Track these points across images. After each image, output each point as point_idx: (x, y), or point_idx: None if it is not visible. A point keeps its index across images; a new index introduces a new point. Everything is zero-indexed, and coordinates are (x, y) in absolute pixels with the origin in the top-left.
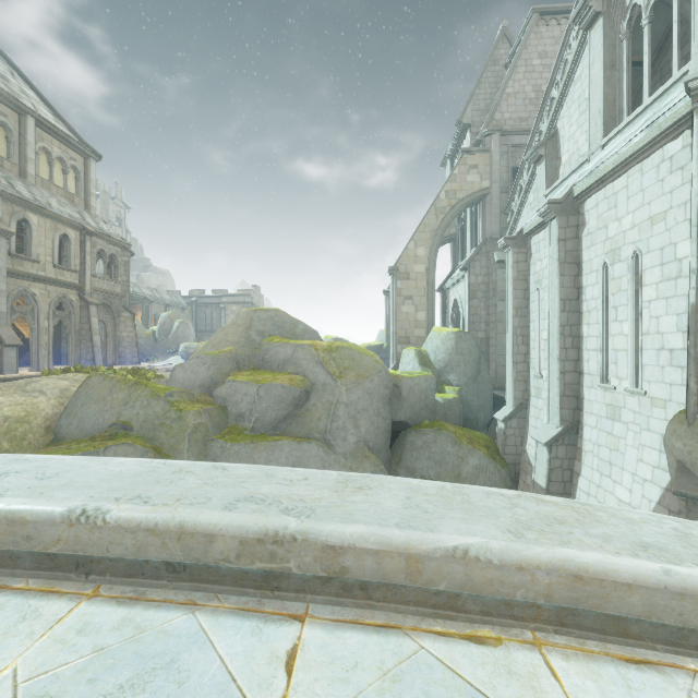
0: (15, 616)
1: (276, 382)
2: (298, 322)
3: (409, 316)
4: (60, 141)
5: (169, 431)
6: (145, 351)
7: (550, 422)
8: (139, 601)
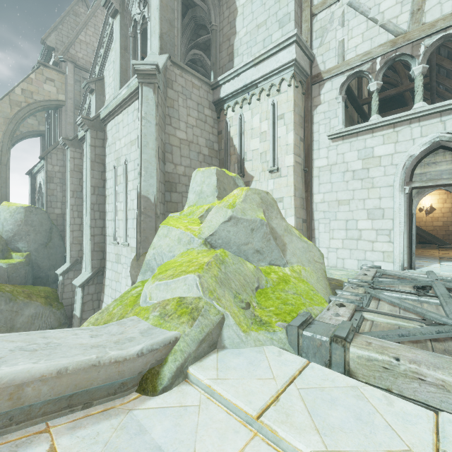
0: None
1: None
2: None
3: None
4: None
5: None
6: None
7: (87, 270)
8: None
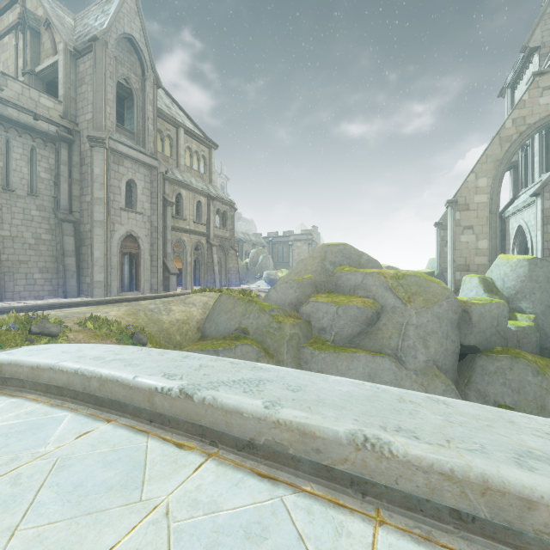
0: (329, 527)
1: (352, 304)
2: (362, 253)
3: (469, 245)
4: (196, 140)
5: (273, 337)
6: (241, 277)
7: None
8: (434, 544)
